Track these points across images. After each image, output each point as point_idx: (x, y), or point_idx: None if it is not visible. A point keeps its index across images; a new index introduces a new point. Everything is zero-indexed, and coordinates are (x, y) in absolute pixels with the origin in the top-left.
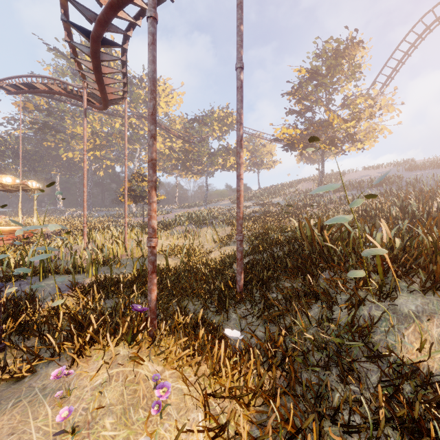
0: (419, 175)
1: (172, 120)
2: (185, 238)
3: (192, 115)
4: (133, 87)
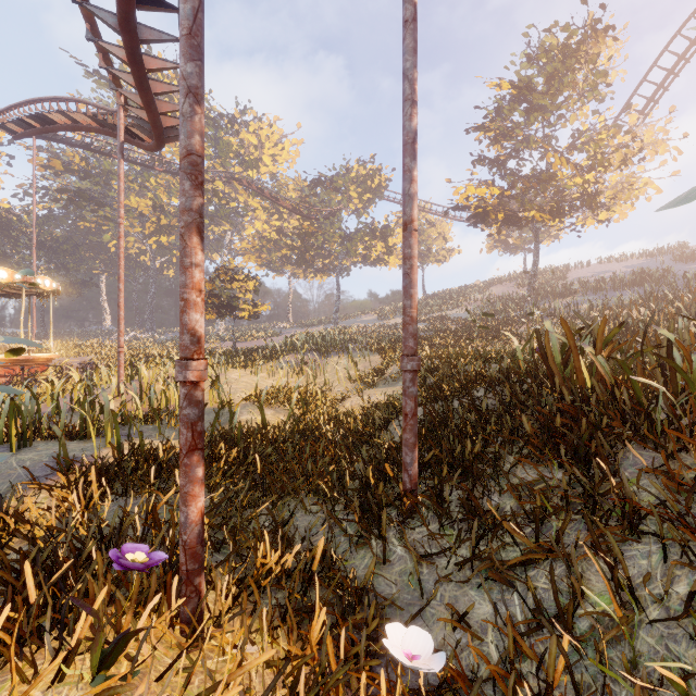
0: None
1: (282, 185)
2: (302, 375)
3: (315, 175)
4: (219, 132)
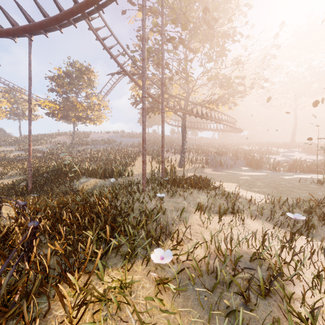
0: (124, 140)
1: None
2: None
3: None
4: None
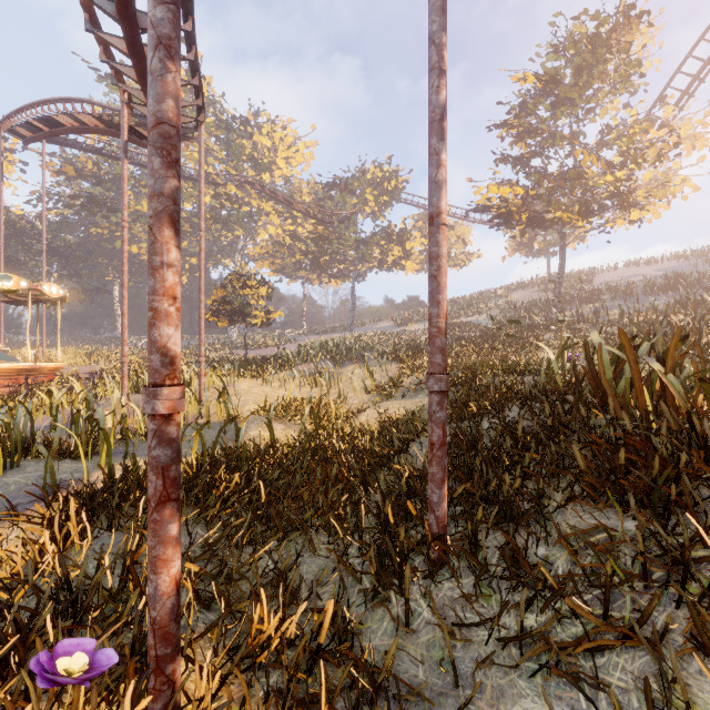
0: None
1: (296, 189)
2: (315, 385)
3: (329, 177)
4: (231, 135)
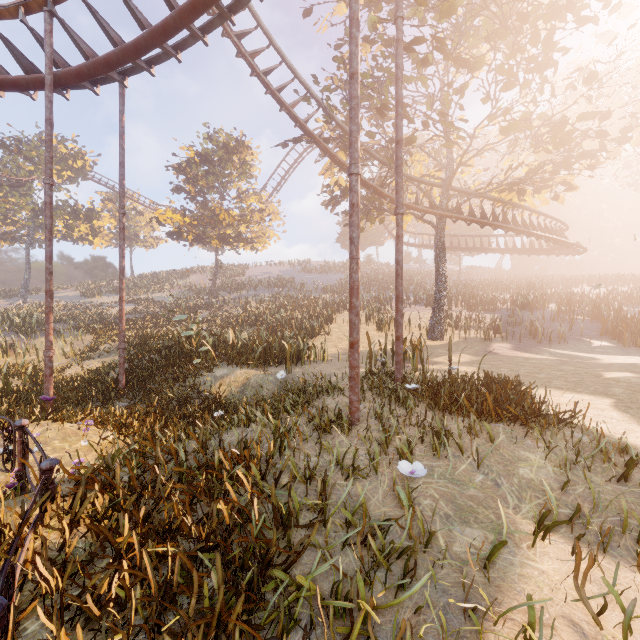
0: (309, 279)
1: None
2: (5, 355)
3: None
4: None
